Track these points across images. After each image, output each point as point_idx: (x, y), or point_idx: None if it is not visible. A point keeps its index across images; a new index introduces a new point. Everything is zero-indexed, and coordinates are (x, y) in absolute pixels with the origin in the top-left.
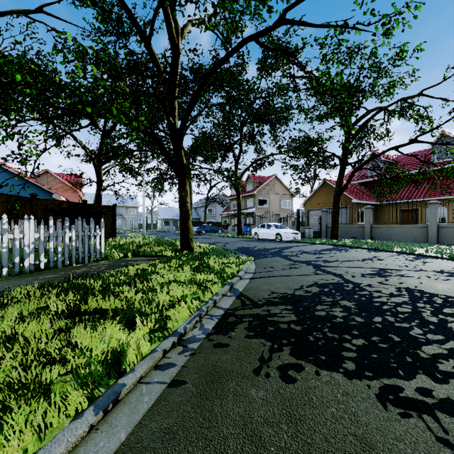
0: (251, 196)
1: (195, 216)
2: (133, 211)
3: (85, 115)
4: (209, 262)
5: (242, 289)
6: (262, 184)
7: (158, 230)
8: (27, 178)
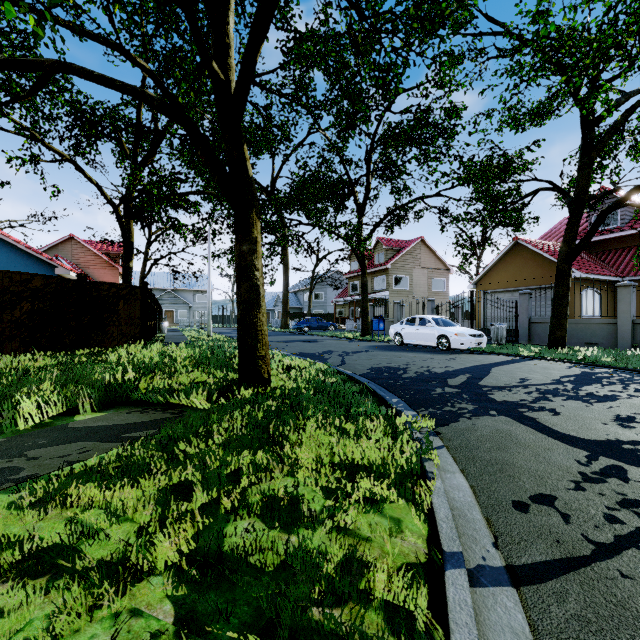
0: (382, 271)
1: (295, 305)
2: (205, 298)
3: (103, 133)
4: (299, 454)
5: None
6: (401, 253)
7: None
8: (13, 241)
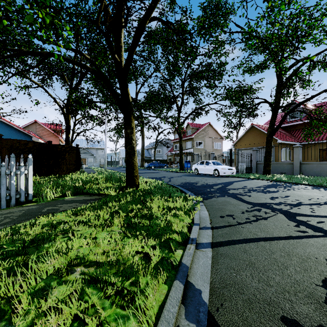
0: (190, 139)
1: (147, 155)
2: (101, 152)
3: (56, 73)
4: (152, 205)
5: (207, 290)
6: (199, 130)
7: (119, 166)
8: (11, 124)
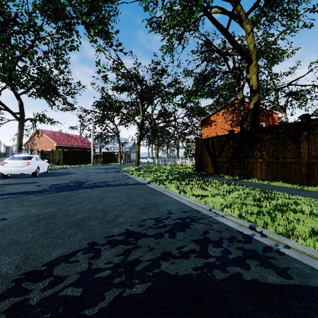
0: None
1: None
2: None
3: None
4: None
5: None
6: None
7: None
8: None
